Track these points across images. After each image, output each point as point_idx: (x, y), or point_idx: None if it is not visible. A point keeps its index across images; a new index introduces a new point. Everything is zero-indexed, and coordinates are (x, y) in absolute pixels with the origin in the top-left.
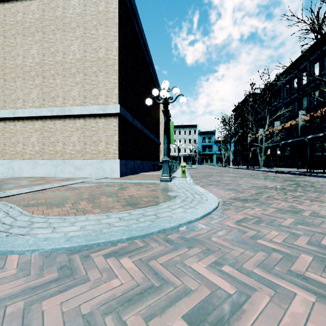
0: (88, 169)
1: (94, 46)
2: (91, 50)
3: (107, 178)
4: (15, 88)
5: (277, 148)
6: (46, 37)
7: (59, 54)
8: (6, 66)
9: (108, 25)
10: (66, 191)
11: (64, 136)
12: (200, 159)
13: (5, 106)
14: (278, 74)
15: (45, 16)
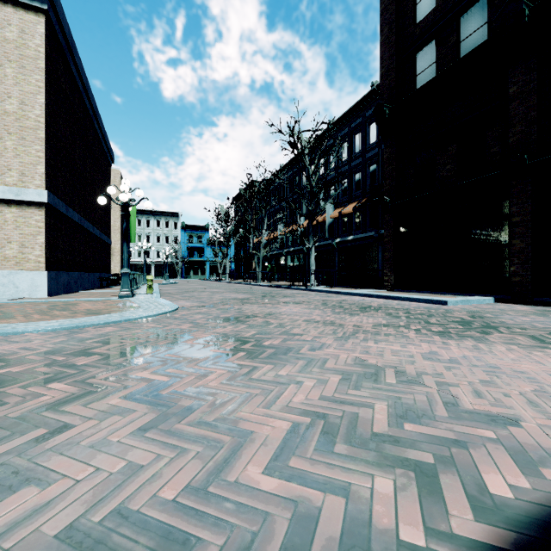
0: None
1: None
2: None
3: (27, 298)
4: None
5: (281, 257)
6: None
7: None
8: None
9: (26, 67)
10: None
11: None
12: (186, 269)
13: None
14: (282, 166)
15: None
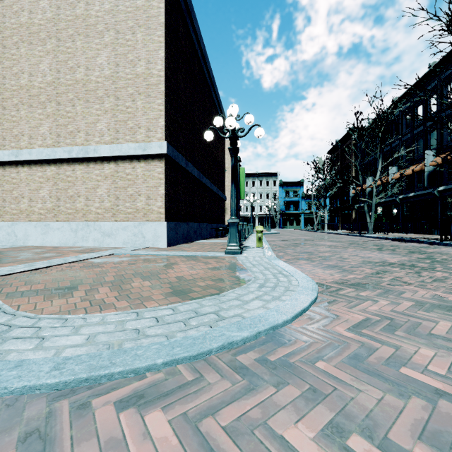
0: (122, 236)
1: (130, 57)
2: (126, 63)
3: (149, 248)
4: (18, 119)
5: (392, 205)
6: (61, 46)
7: (81, 69)
8: (6, 88)
9: (150, 27)
10: (82, 270)
11: (87, 187)
12: (283, 220)
13: (5, 145)
14: (395, 99)
15: (60, 15)
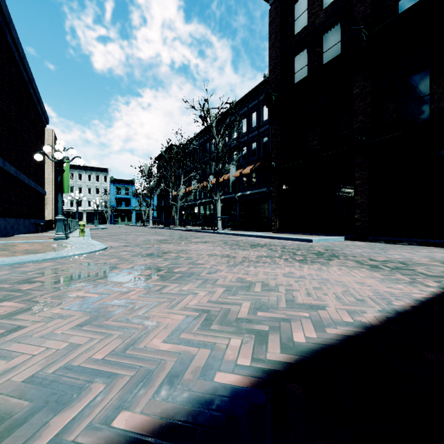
0: None
1: None
2: None
3: None
4: None
5: (195, 207)
6: None
7: None
8: None
9: None
10: None
11: None
12: (114, 216)
13: None
14: (196, 134)
15: None
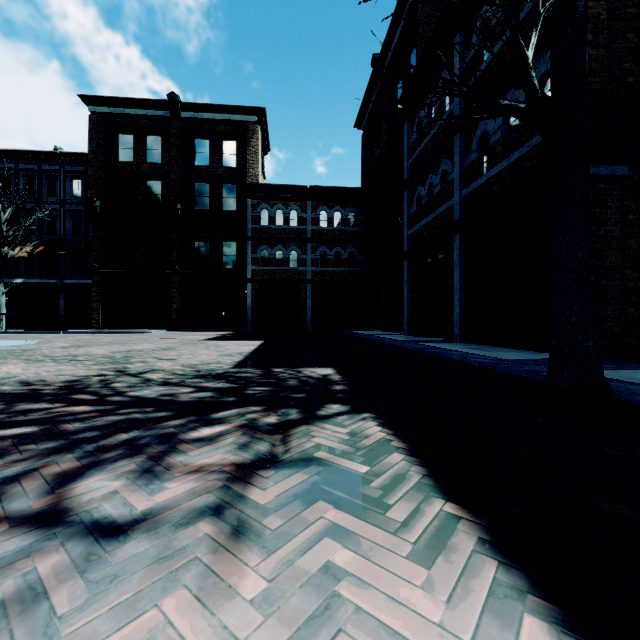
0: None
1: None
2: None
3: None
4: None
5: None
6: None
7: None
8: None
9: None
10: None
11: None
12: None
13: None
14: None
15: None
